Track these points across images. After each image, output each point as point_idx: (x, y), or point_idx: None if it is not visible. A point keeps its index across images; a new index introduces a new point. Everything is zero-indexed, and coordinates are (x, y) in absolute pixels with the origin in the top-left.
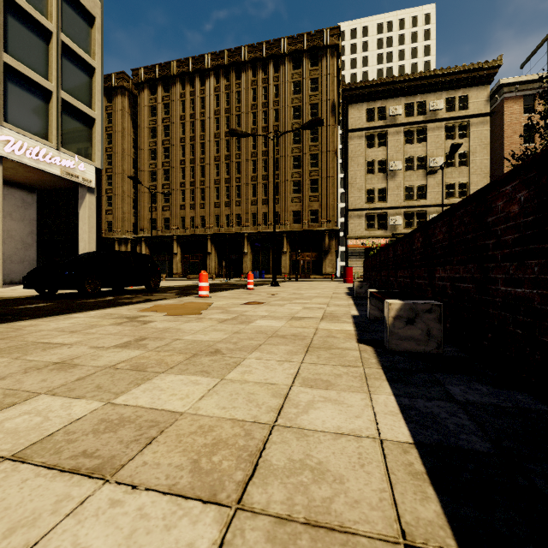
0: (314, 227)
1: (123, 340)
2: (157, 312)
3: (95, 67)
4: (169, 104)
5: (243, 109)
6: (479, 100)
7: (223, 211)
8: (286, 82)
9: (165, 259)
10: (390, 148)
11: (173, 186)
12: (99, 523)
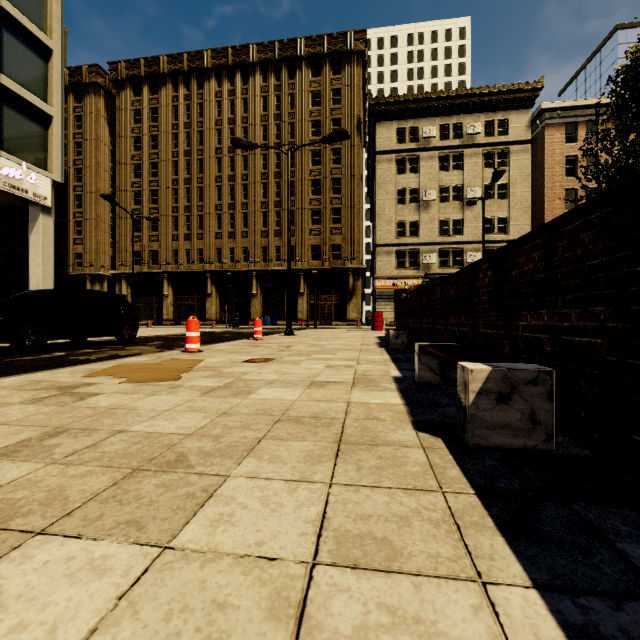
0: (336, 264)
1: (19, 437)
2: (114, 378)
3: (52, 48)
4: (157, 108)
5: (251, 120)
6: (520, 125)
7: (227, 244)
8: (303, 91)
9: (153, 301)
10: (424, 175)
11: (163, 211)
12: None
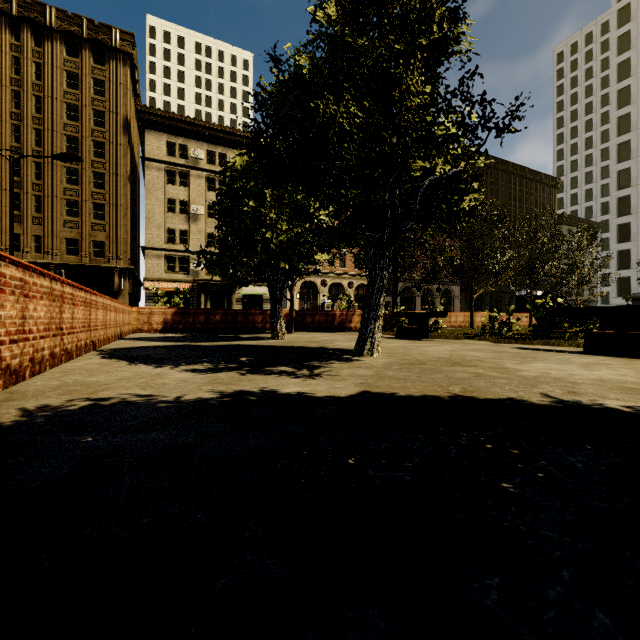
0: (99, 262)
1: None
2: None
3: None
4: None
5: None
6: None
7: None
8: (55, 66)
9: None
10: (193, 190)
11: None
12: None
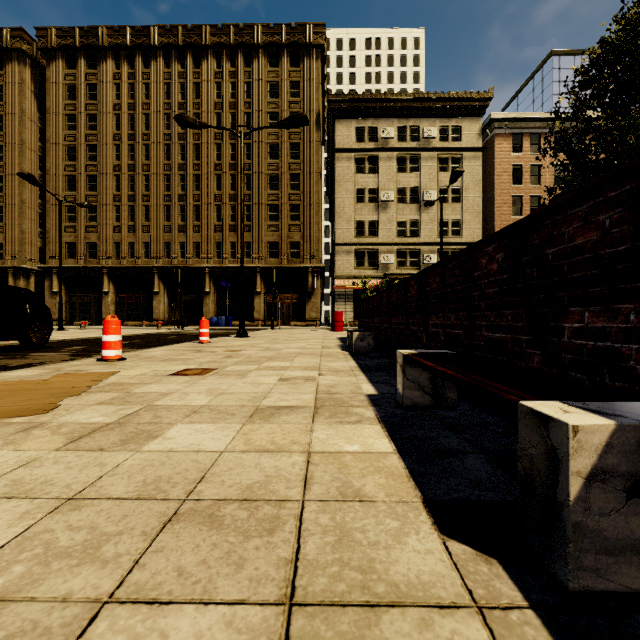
0: (295, 263)
1: None
2: None
3: None
4: (96, 85)
5: (204, 106)
6: (472, 133)
7: (177, 238)
8: (260, 81)
9: (90, 299)
10: (382, 175)
11: (102, 199)
12: None
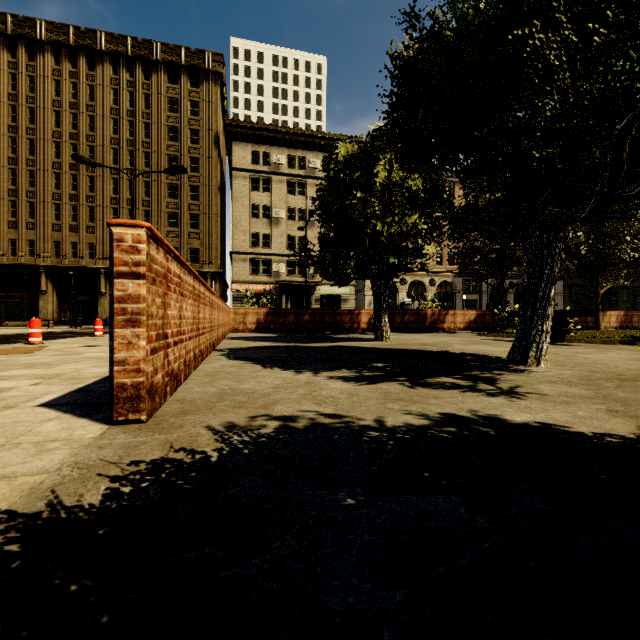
0: (195, 267)
1: None
2: None
3: None
4: None
5: (99, 110)
6: None
7: (68, 237)
8: (159, 95)
9: None
10: (275, 195)
11: None
12: (7, 382)
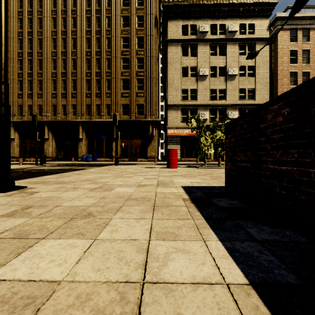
0: (140, 118)
1: None
2: None
3: None
4: None
5: (78, 12)
6: (262, 28)
7: (60, 102)
8: None
9: None
10: (200, 58)
11: (10, 75)
12: None
